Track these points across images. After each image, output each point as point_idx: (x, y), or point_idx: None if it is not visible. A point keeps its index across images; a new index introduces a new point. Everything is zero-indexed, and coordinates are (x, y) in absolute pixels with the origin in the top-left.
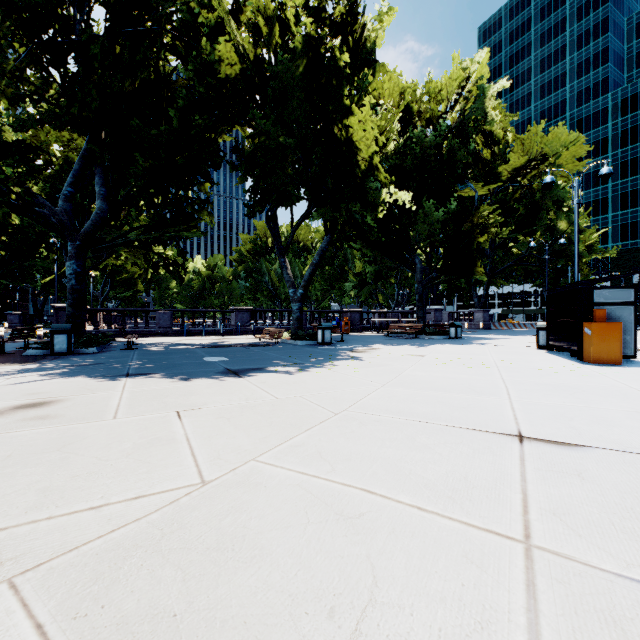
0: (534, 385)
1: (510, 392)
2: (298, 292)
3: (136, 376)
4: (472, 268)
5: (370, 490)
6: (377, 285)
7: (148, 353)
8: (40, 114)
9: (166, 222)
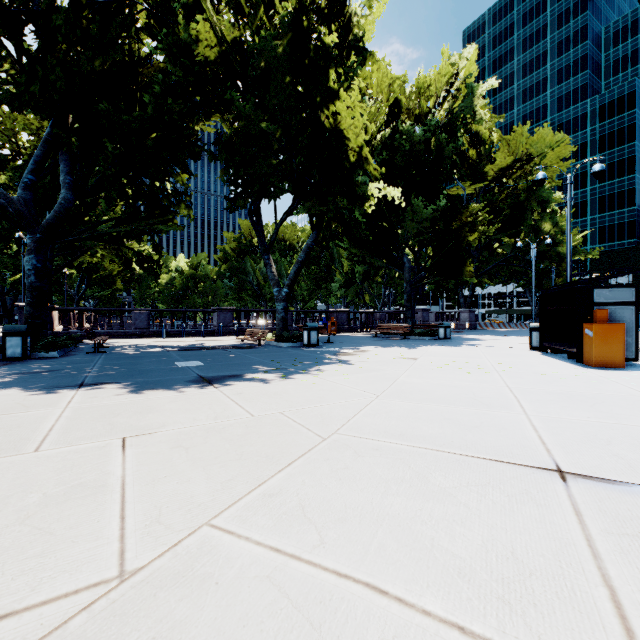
0: (545, 394)
1: (523, 404)
2: (283, 291)
3: (90, 387)
4: (461, 267)
5: (379, 586)
6: (364, 285)
7: (116, 357)
8: None
9: (140, 215)
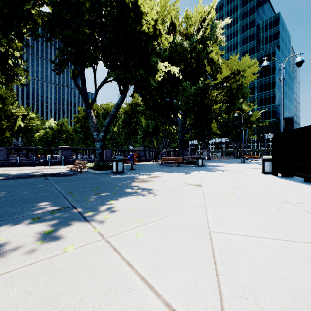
0: None
1: None
2: (100, 134)
3: None
4: (210, 124)
5: None
6: (153, 137)
7: None
8: None
9: None
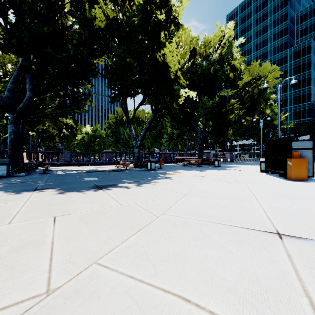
0: (269, 194)
1: (258, 199)
2: (138, 143)
3: (40, 190)
4: (226, 131)
5: (186, 297)
6: (178, 140)
7: (54, 175)
8: None
9: (66, 105)
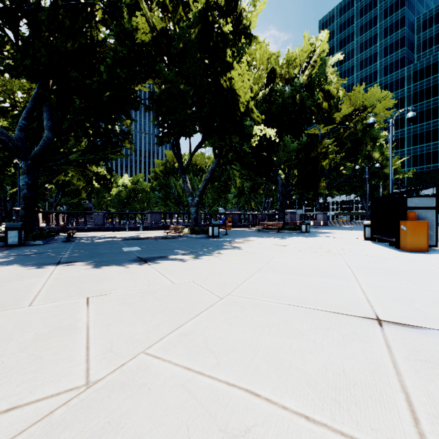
0: (372, 269)
1: (356, 276)
2: (195, 199)
3: (65, 264)
4: (317, 183)
5: (254, 391)
6: (250, 195)
7: (82, 244)
8: (1, 66)
9: (98, 148)
